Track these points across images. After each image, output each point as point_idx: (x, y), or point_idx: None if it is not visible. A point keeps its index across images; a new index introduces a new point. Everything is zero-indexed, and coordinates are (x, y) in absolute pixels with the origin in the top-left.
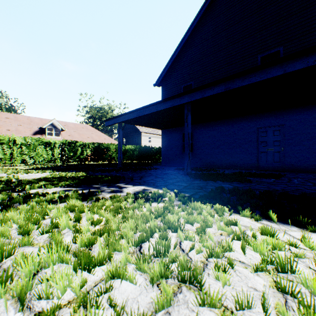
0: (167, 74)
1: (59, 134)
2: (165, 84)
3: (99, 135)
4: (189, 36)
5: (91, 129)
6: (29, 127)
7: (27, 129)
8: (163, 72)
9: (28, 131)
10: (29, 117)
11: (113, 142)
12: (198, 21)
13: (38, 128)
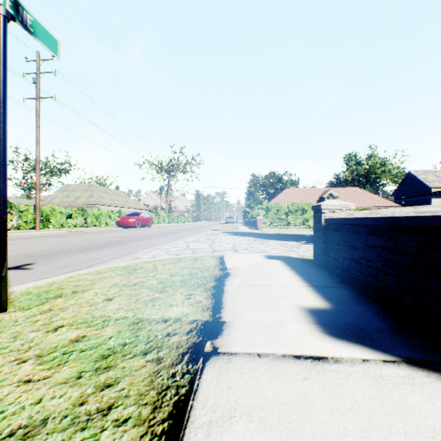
0: None
1: None
2: None
3: (370, 197)
4: None
5: (360, 191)
6: (312, 198)
7: (311, 199)
8: None
9: (312, 200)
10: (309, 189)
11: (387, 204)
12: None
13: (317, 197)
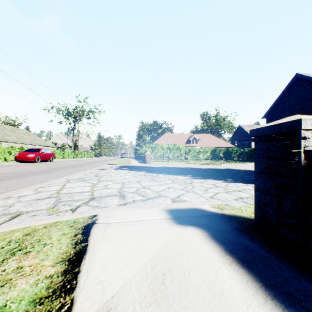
0: (269, 113)
1: (196, 142)
2: (268, 117)
3: (218, 140)
4: (281, 96)
5: (212, 137)
6: (182, 140)
7: (182, 141)
8: (266, 112)
9: (182, 142)
10: (181, 134)
11: (228, 145)
12: (286, 90)
13: (186, 140)
